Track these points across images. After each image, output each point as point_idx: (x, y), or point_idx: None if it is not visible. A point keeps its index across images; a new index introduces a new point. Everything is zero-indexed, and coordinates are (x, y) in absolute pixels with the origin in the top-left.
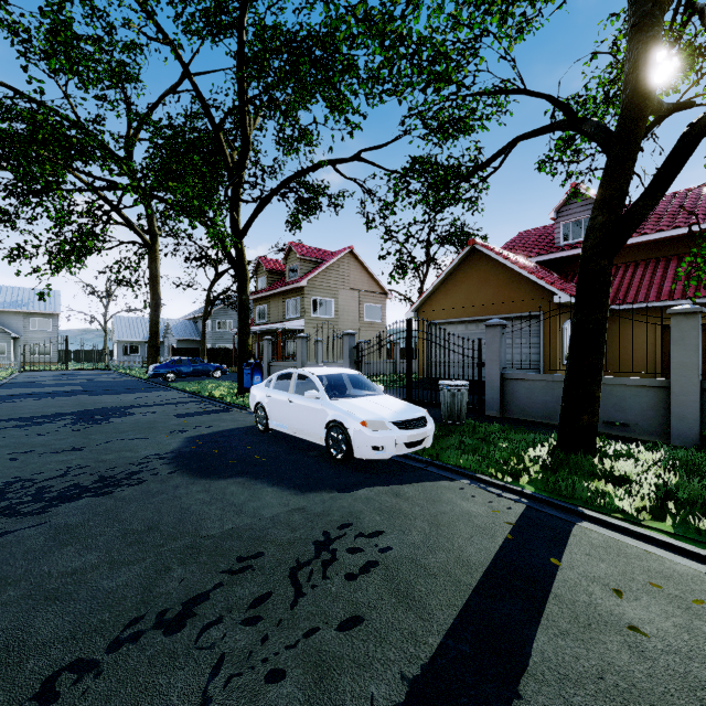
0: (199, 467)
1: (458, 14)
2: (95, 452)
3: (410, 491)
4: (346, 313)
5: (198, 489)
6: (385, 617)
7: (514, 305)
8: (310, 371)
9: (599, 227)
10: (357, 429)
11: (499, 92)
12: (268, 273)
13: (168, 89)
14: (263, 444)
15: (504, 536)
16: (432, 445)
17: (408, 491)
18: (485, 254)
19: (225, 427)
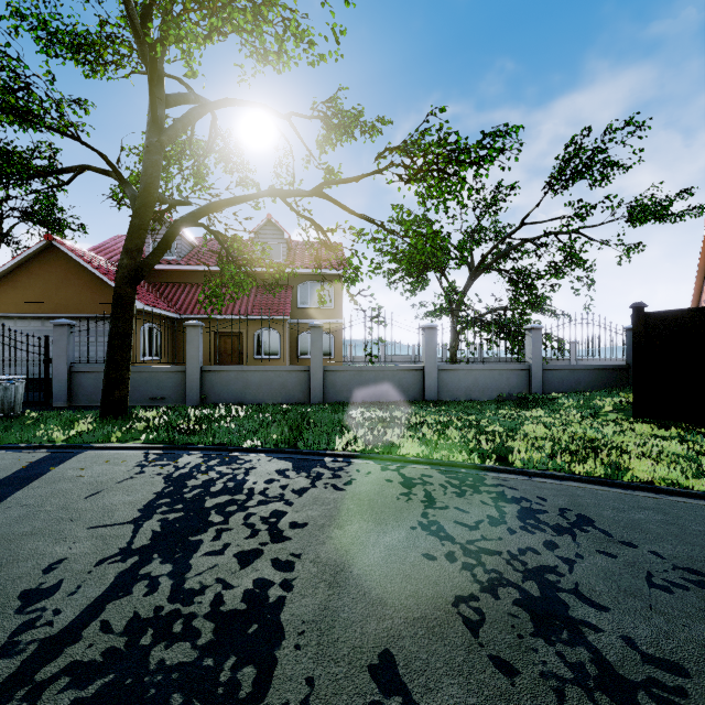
0: None
1: (6, 44)
2: None
3: None
4: None
5: None
6: None
7: (97, 306)
8: None
9: (125, 266)
10: None
11: (55, 130)
12: None
13: None
14: None
15: (20, 468)
16: None
17: None
18: (66, 253)
19: None
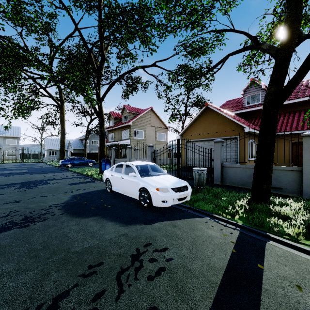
0: (76, 211)
1: None
2: (25, 203)
3: (181, 224)
4: (149, 137)
5: (73, 223)
6: (170, 307)
7: (226, 132)
8: (131, 163)
9: (272, 93)
10: (154, 192)
11: (221, 30)
12: (114, 118)
13: (68, 35)
14: (108, 198)
15: (231, 250)
16: (190, 199)
17: (180, 224)
18: (212, 109)
19: (91, 190)
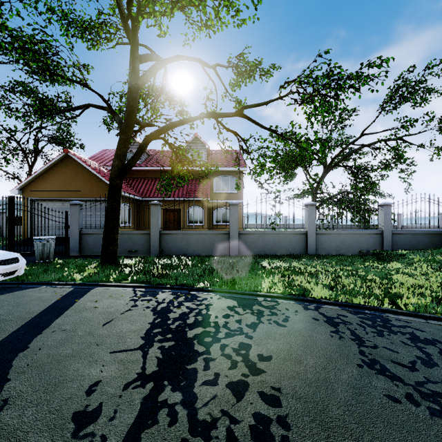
0: None
1: (45, 26)
2: None
3: (3, 297)
4: None
5: None
6: None
7: (94, 193)
8: None
9: (116, 166)
10: None
11: (73, 80)
12: None
13: None
14: None
15: (57, 299)
16: (25, 274)
17: (1, 298)
18: (76, 160)
19: None
